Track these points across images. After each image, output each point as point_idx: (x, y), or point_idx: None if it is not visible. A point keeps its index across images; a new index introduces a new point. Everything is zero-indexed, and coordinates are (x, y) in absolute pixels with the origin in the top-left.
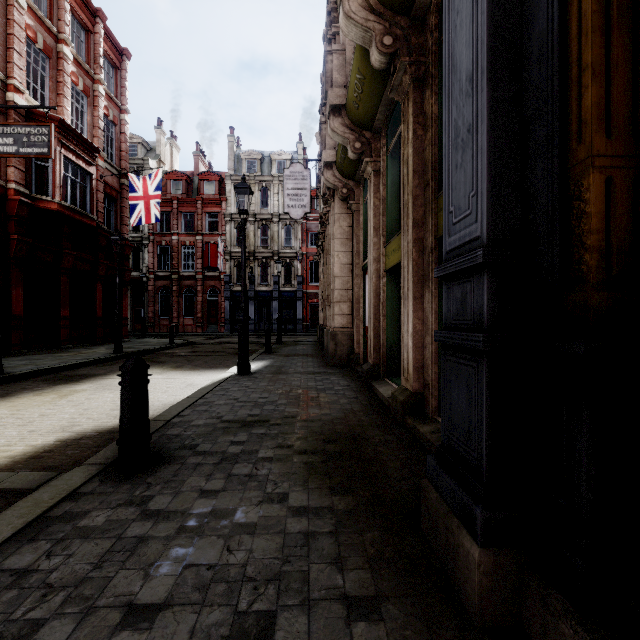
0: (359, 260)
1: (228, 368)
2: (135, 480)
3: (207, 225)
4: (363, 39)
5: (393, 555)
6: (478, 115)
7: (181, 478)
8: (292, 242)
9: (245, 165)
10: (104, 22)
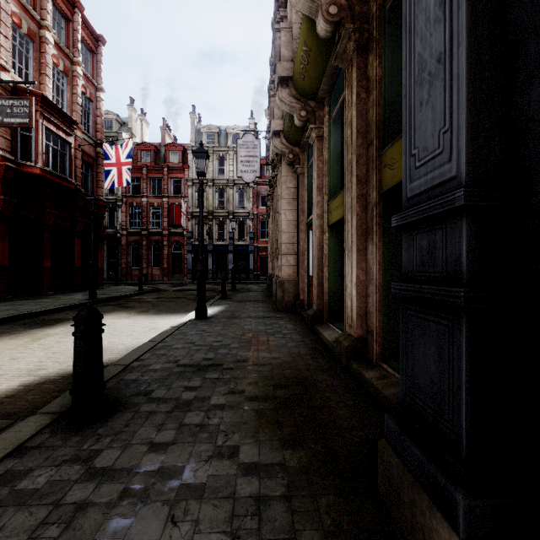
0: (304, 217)
1: (188, 313)
2: (86, 431)
3: (172, 189)
4: (310, 9)
5: (351, 527)
6: (453, 38)
7: (132, 429)
8: (245, 203)
9: (205, 138)
10: (82, 12)
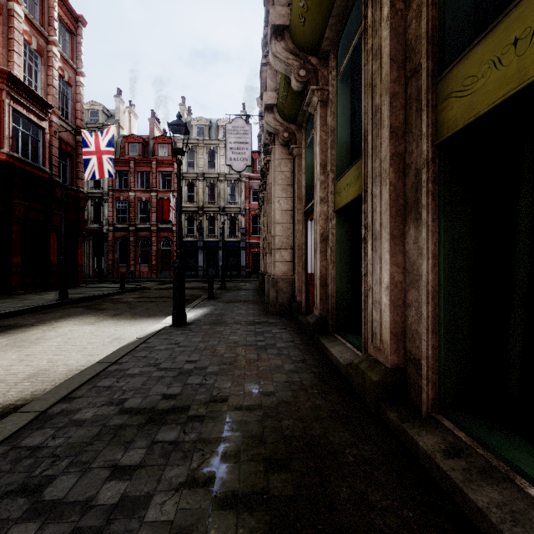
0: (301, 206)
1: (167, 316)
2: None
3: (161, 183)
4: None
5: None
6: None
7: None
8: (236, 198)
9: (195, 130)
10: None
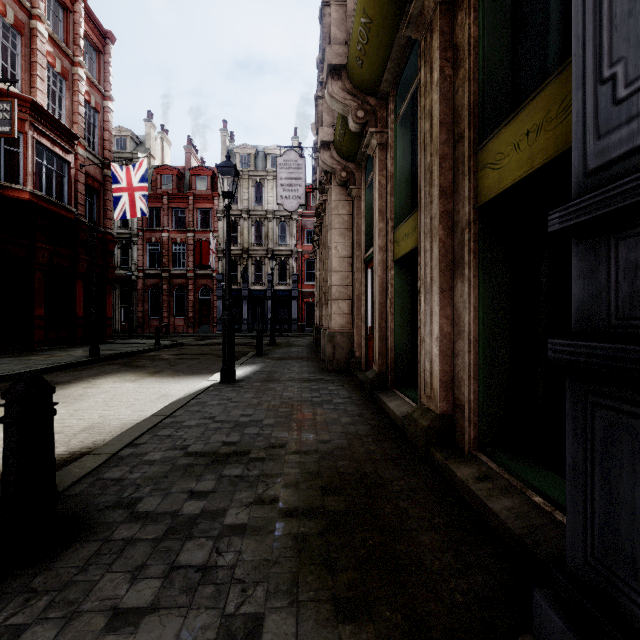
0: (360, 252)
1: (213, 374)
2: (12, 583)
3: (199, 222)
4: None
5: None
6: None
7: (91, 576)
8: (287, 239)
9: (238, 160)
10: (85, 1)
